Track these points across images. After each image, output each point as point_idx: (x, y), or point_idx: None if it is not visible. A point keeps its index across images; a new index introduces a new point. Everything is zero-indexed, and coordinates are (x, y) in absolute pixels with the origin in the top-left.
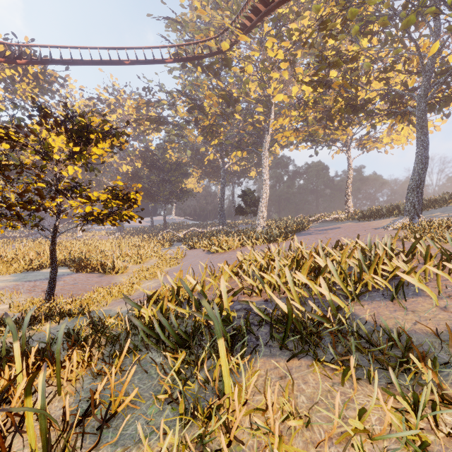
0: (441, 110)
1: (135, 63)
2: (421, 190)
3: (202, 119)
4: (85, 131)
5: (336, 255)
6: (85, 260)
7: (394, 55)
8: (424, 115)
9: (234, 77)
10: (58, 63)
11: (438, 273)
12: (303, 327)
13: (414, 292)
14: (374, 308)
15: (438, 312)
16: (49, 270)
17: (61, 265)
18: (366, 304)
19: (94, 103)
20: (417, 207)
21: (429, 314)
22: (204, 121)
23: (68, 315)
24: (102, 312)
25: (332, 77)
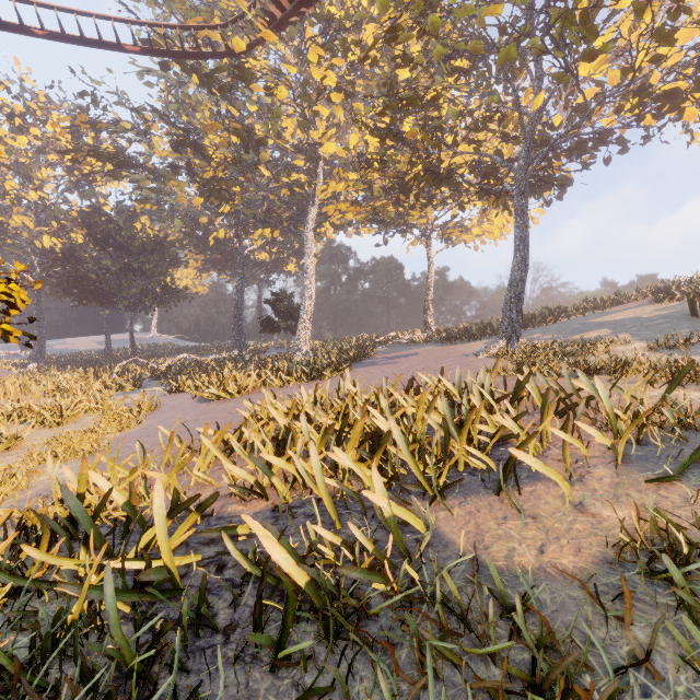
0: (541, 195)
1: (58, 37)
2: (521, 301)
3: (201, 167)
4: None
5: (409, 404)
6: None
7: (486, 114)
8: (524, 196)
9: (257, 102)
10: None
11: (565, 439)
12: (330, 598)
13: (530, 472)
14: (471, 513)
15: (574, 516)
16: None
17: None
18: (457, 505)
19: None
20: (516, 326)
21: (561, 523)
22: (205, 170)
23: None
24: None
25: (407, 129)
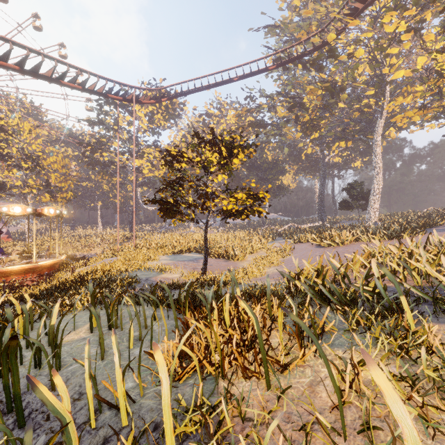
0: None
1: (242, 78)
2: None
3: (302, 115)
4: (230, 148)
5: None
6: (210, 249)
7: None
8: None
9: (340, 65)
10: (186, 94)
11: None
12: None
13: None
14: None
15: None
16: (187, 254)
17: (194, 252)
18: None
19: (204, 118)
20: None
21: None
22: (304, 116)
23: (225, 284)
24: (250, 284)
25: None
